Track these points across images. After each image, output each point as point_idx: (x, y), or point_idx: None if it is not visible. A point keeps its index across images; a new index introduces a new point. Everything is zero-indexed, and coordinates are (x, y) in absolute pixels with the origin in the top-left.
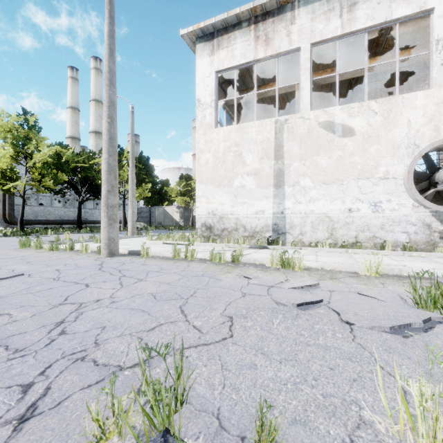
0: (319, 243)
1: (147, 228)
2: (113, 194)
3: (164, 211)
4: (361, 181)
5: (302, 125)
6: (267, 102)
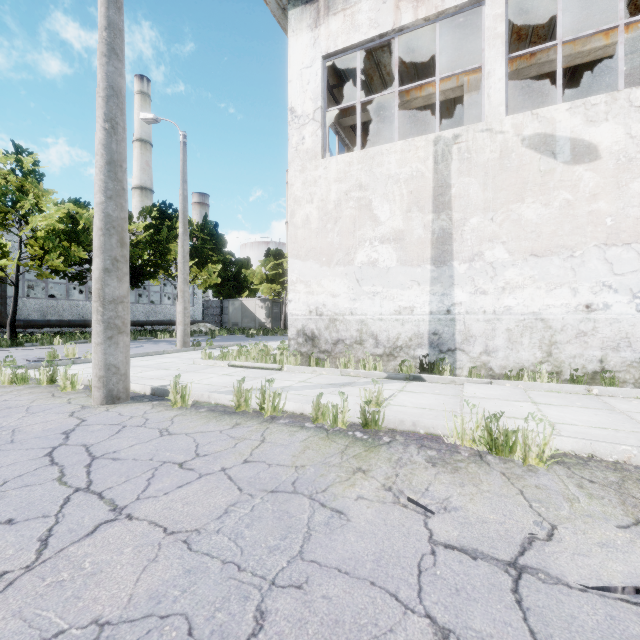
0: (525, 371)
1: (213, 334)
2: (115, 277)
3: (242, 306)
4: (613, 250)
5: (487, 145)
6: (407, 127)
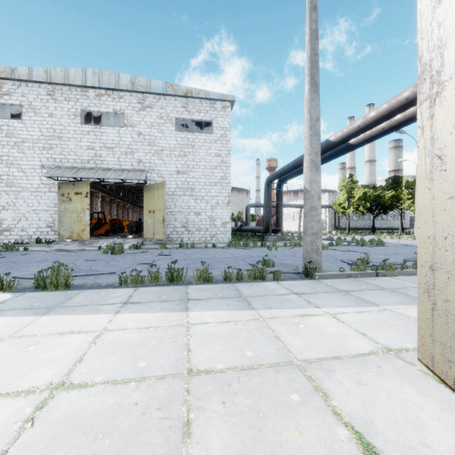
0: None
1: None
2: None
3: None
4: None
5: None
6: None
